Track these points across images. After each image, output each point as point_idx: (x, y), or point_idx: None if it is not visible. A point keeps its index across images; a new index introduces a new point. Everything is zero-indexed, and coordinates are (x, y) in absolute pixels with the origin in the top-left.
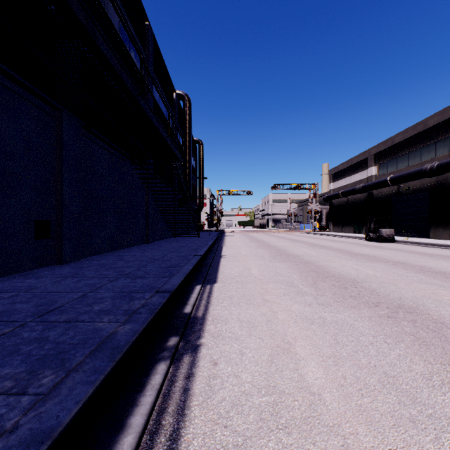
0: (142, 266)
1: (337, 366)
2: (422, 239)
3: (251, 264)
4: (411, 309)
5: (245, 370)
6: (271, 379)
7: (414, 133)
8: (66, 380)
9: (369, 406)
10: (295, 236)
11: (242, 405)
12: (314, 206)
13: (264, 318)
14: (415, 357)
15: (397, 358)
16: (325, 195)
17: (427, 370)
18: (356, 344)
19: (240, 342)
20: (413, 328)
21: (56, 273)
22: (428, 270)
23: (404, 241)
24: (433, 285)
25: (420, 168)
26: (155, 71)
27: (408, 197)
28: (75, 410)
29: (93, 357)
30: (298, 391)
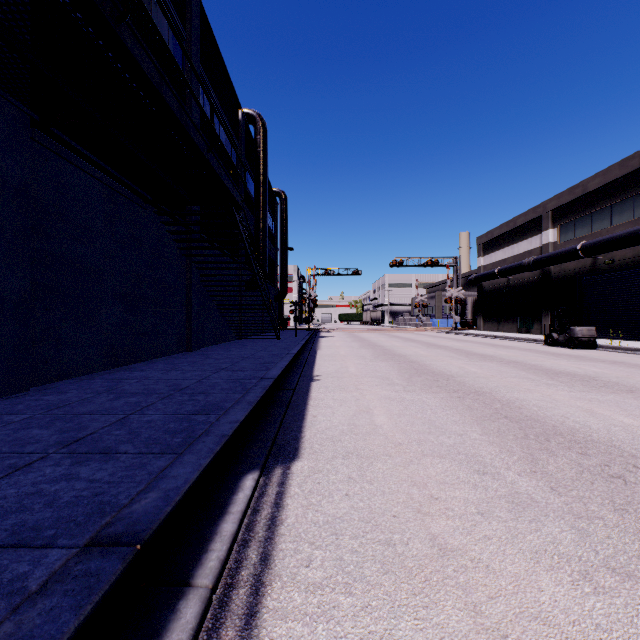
0: (137, 411)
1: None
2: (639, 343)
3: (370, 396)
4: None
5: None
6: None
7: (623, 173)
8: None
9: None
10: (429, 337)
11: None
12: (455, 291)
13: None
14: None
15: None
16: (473, 275)
17: None
18: None
19: None
20: None
21: None
22: None
23: (614, 347)
24: None
25: (635, 228)
26: (204, 66)
27: (611, 276)
28: None
29: None
30: None
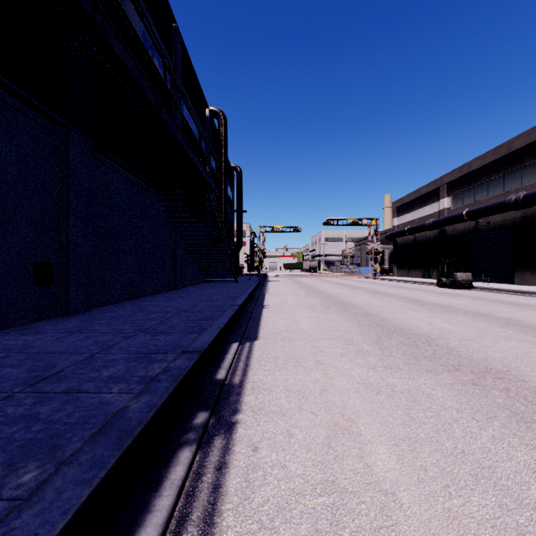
0: (166, 319)
1: (414, 453)
2: (506, 285)
3: (300, 315)
4: (502, 373)
5: (295, 458)
6: (329, 471)
7: (495, 157)
8: (54, 477)
9: (461, 511)
10: (352, 281)
11: (291, 509)
12: (375, 245)
13: (318, 386)
14: (514, 440)
15: (491, 441)
16: (388, 233)
17: (531, 458)
18: (437, 421)
19: (287, 419)
20: (506, 400)
21: (60, 327)
22: (517, 323)
23: (484, 287)
24: (525, 342)
25: (502, 199)
26: (183, 82)
27: (489, 235)
28: (61, 525)
29: (94, 443)
30: (365, 488)
